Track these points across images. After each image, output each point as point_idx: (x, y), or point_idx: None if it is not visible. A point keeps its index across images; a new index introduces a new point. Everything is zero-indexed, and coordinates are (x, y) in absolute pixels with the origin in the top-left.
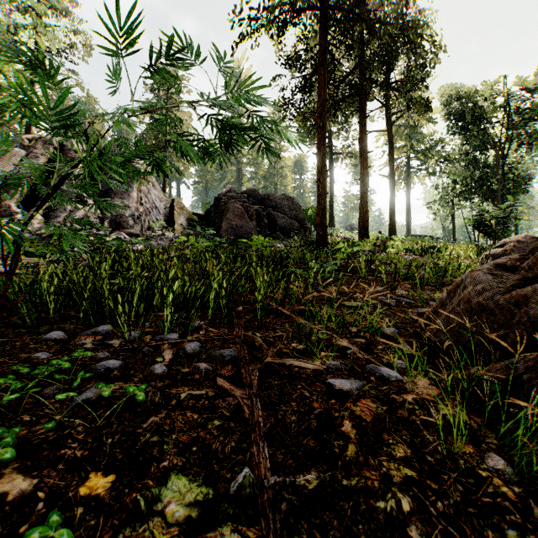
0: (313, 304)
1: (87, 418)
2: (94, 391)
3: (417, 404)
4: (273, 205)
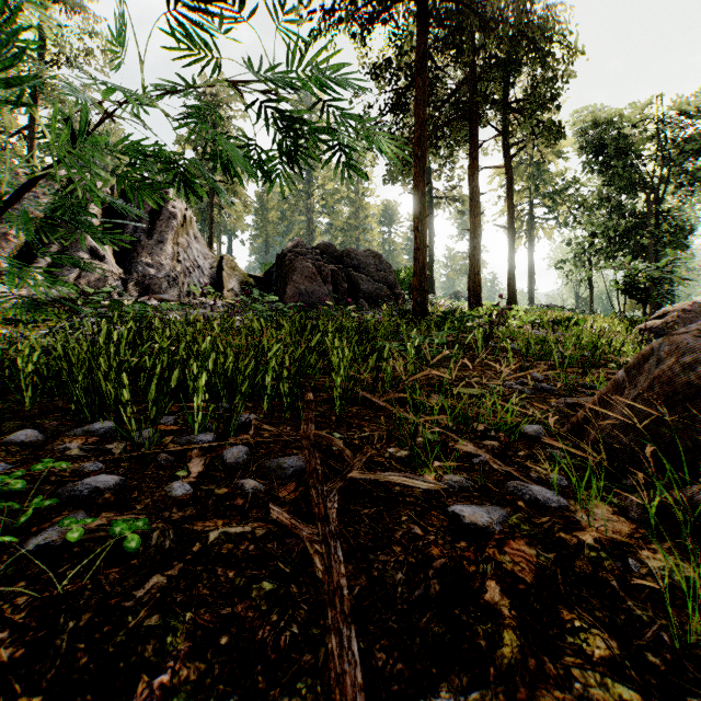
0: (416, 391)
1: (40, 579)
2: (55, 531)
3: (603, 550)
4: (355, 264)
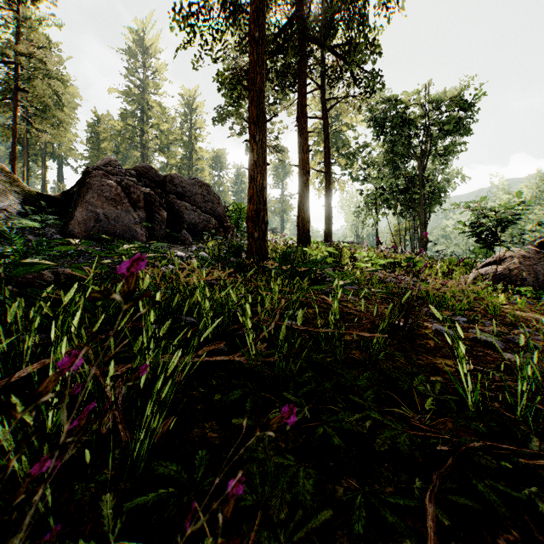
0: None
1: None
2: None
3: None
4: (179, 192)
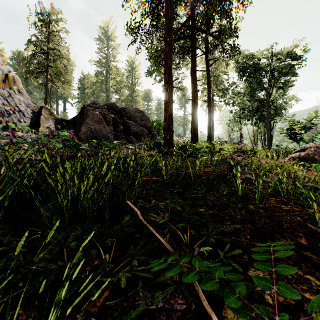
0: None
1: None
2: None
3: None
4: (128, 116)
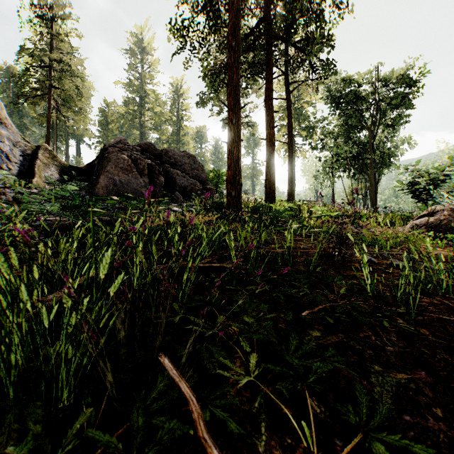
0: None
1: None
2: None
3: None
4: (172, 162)
